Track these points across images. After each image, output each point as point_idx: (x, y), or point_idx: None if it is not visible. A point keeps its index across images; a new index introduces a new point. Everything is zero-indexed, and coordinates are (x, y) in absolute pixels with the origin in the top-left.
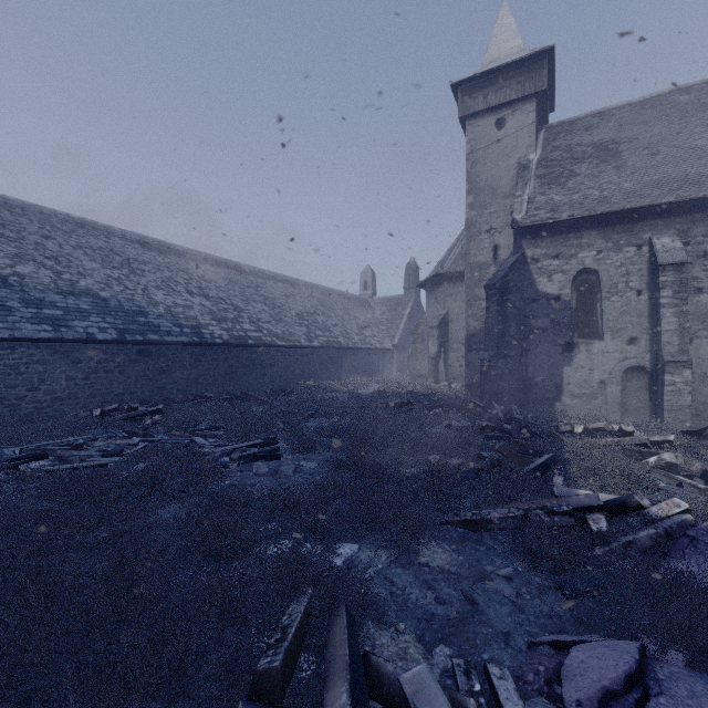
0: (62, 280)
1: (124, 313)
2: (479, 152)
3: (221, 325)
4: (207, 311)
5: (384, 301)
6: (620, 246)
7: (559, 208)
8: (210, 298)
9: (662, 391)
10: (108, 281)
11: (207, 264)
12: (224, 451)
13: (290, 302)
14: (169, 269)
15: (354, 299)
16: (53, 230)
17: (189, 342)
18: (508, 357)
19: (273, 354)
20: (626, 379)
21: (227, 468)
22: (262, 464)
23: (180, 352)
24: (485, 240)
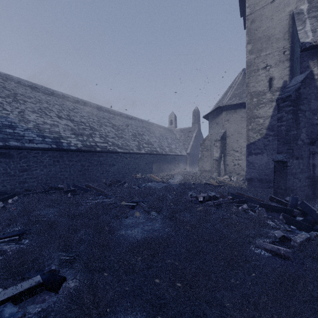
0: None
1: None
2: (257, 12)
3: (78, 138)
4: (69, 128)
5: (181, 130)
6: None
7: None
8: (74, 121)
9: None
10: None
11: (78, 104)
12: None
13: (129, 128)
14: (48, 103)
15: (165, 129)
16: None
17: (48, 148)
18: (299, 159)
19: (115, 157)
20: None
21: None
22: None
23: (41, 155)
24: (261, 74)
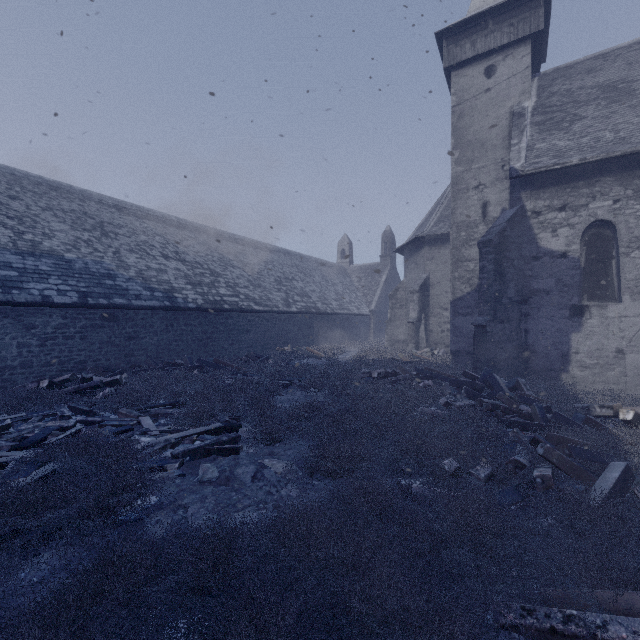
0: (23, 240)
1: (89, 276)
2: (466, 103)
3: (196, 290)
4: (182, 275)
5: (361, 268)
6: None
7: (565, 154)
8: (187, 262)
9: None
10: (76, 243)
11: (186, 230)
12: (168, 442)
13: (269, 268)
14: (146, 233)
15: (332, 266)
16: (22, 191)
17: (160, 306)
18: (505, 322)
19: (250, 319)
20: None
21: (163, 471)
22: (211, 465)
23: (150, 317)
24: (472, 197)
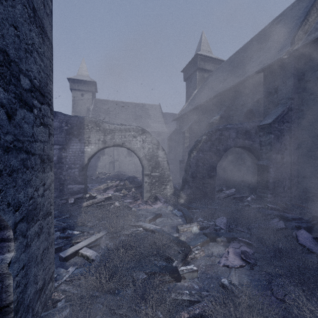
0: None
1: None
2: (76, 100)
3: None
4: None
5: None
6: None
7: None
8: None
9: (114, 166)
10: None
11: None
12: None
13: None
14: None
15: None
16: None
17: None
18: None
19: None
20: (110, 164)
21: None
22: None
23: None
24: None
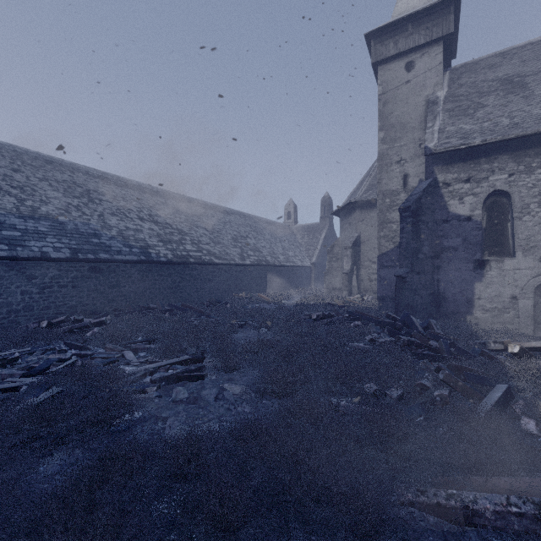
0: (24, 206)
1: (79, 235)
2: (390, 92)
3: (167, 246)
4: (155, 234)
5: (304, 228)
6: (532, 168)
7: (469, 135)
8: (159, 223)
9: None
10: (68, 208)
11: (158, 196)
12: (147, 370)
13: (227, 228)
14: (125, 199)
15: (279, 226)
16: (23, 165)
17: (137, 260)
18: (421, 274)
19: (211, 271)
20: (539, 295)
21: (145, 393)
22: (182, 388)
23: (129, 269)
24: (395, 170)
